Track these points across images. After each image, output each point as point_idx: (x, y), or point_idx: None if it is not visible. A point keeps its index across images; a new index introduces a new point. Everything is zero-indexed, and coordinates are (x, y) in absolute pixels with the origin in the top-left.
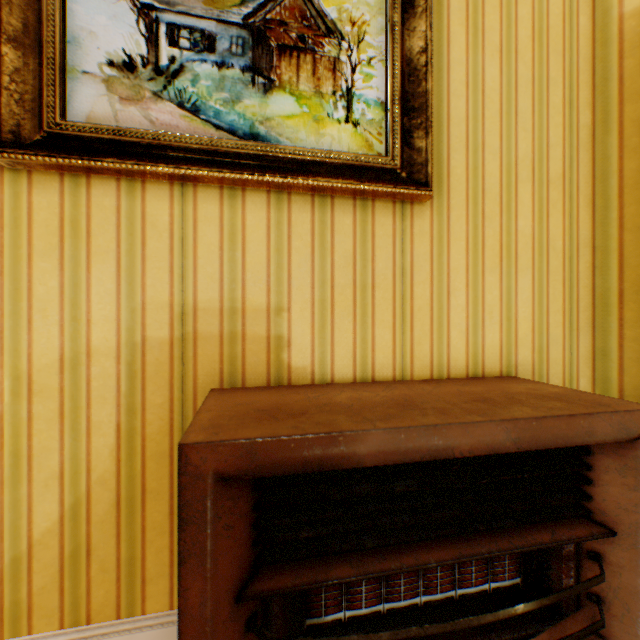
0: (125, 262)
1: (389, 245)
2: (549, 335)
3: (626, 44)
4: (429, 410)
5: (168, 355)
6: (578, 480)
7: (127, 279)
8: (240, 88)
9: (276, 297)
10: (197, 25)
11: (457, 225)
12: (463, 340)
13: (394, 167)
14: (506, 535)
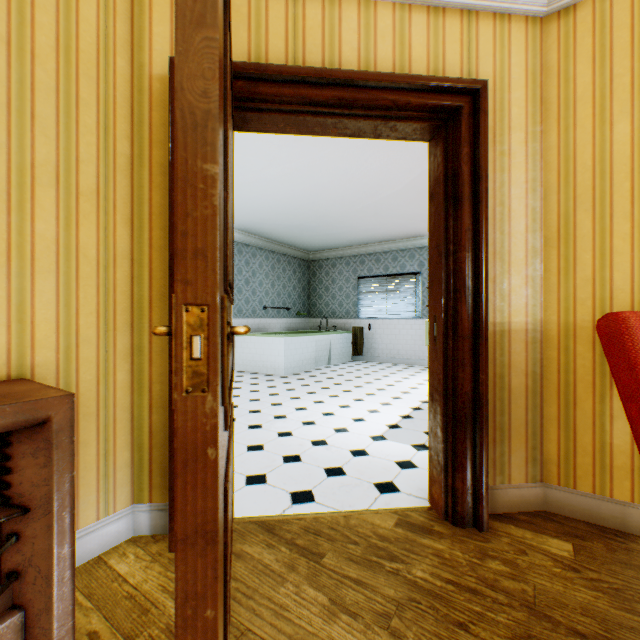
0: None
1: None
2: (81, 336)
3: (155, 100)
4: None
5: None
6: None
7: None
8: None
9: None
10: None
11: None
12: None
13: None
14: None
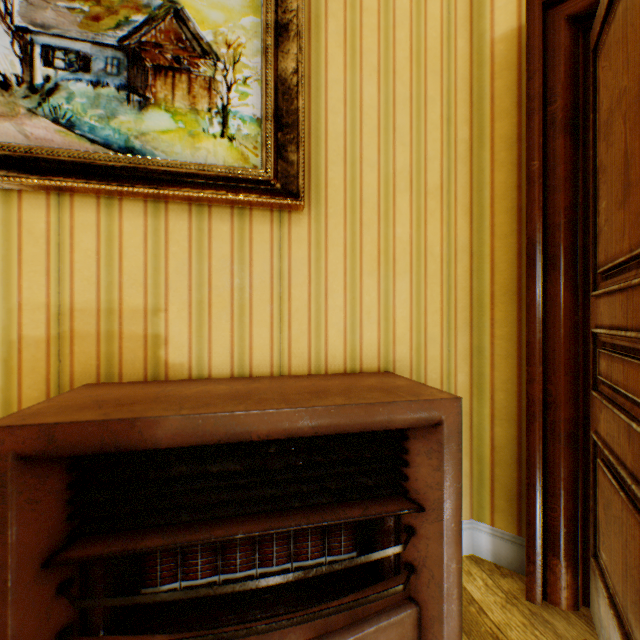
0: (2, 266)
1: (267, 250)
2: (427, 334)
3: (496, 66)
4: (252, 400)
5: (45, 352)
6: (396, 462)
7: (4, 282)
8: (116, 105)
9: (154, 299)
10: (72, 47)
11: (335, 232)
12: (341, 338)
13: (268, 179)
14: (321, 511)
